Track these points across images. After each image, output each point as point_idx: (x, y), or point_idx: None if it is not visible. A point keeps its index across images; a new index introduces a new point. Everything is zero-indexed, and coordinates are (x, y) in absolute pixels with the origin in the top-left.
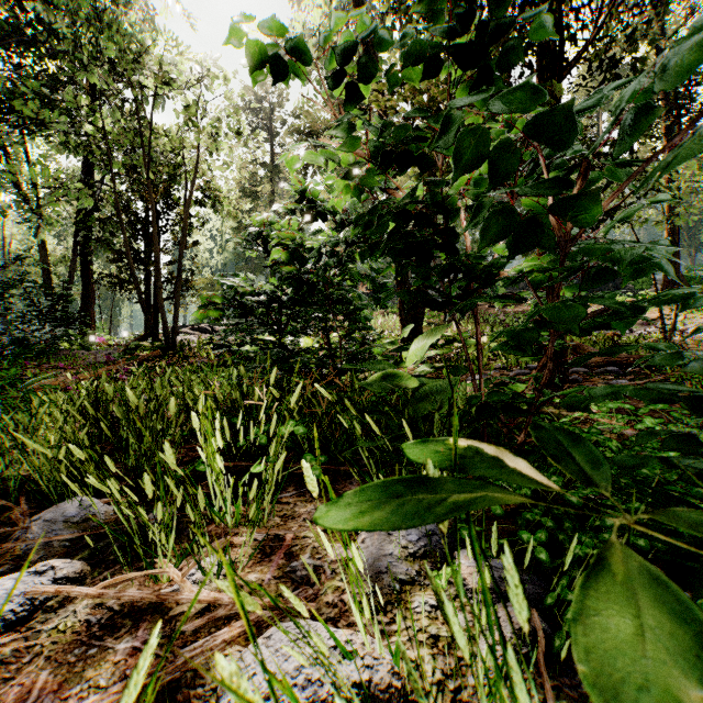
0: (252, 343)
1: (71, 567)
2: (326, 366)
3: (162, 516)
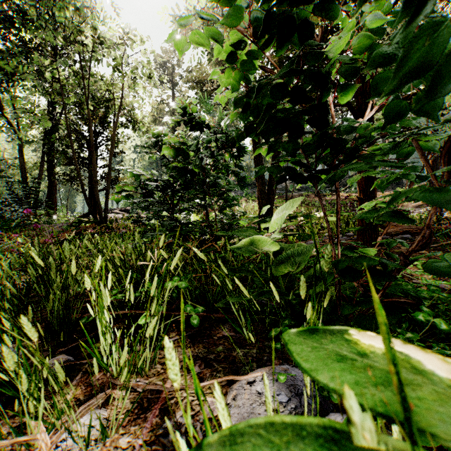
0: (152, 217)
1: None
2: (206, 233)
3: (27, 385)
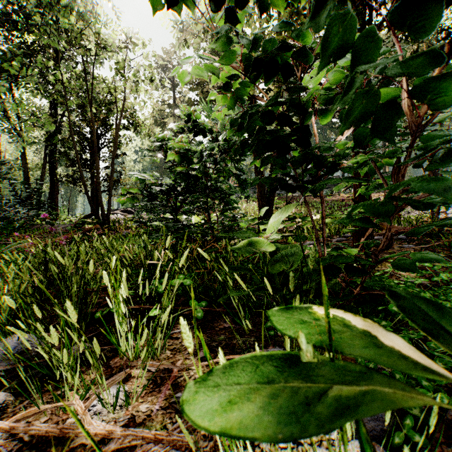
0: (156, 219)
1: None
2: (208, 235)
3: (67, 359)
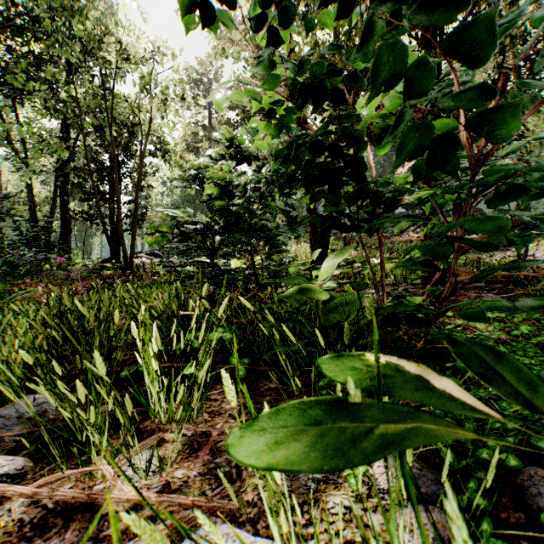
0: (190, 263)
1: (14, 464)
2: (251, 282)
3: (94, 419)
